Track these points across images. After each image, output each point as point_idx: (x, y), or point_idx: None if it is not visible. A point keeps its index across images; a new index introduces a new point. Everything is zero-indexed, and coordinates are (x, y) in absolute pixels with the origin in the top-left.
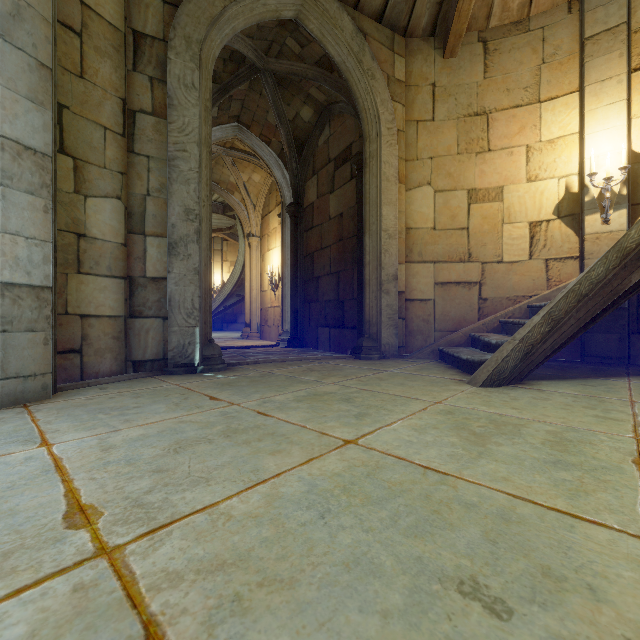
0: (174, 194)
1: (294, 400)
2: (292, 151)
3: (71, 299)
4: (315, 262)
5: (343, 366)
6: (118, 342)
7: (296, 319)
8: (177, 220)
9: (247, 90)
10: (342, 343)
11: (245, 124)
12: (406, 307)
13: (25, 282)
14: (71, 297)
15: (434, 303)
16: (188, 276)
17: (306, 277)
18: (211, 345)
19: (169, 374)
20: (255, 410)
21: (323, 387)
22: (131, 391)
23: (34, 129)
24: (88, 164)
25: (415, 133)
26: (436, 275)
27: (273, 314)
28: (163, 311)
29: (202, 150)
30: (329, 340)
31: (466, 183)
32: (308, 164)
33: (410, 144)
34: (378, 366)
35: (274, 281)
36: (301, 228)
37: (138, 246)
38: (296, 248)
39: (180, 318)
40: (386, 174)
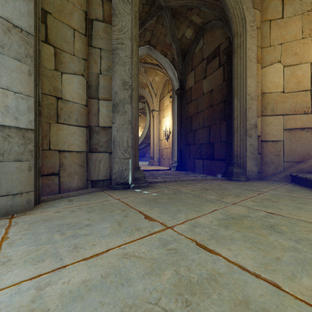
0: (116, 72)
1: (219, 225)
2: (179, 58)
3: (52, 140)
4: (193, 121)
5: (226, 186)
6: (82, 168)
7: (181, 154)
8: (118, 89)
9: (155, 23)
10: (212, 169)
11: (153, 45)
12: (262, 146)
13: (13, 125)
14: (52, 138)
15: (283, 143)
16: (124, 125)
17: (187, 130)
18: (138, 170)
19: (113, 189)
20: (192, 239)
21: (231, 208)
22: (87, 204)
23: (20, 13)
24: (63, 52)
25: (268, 28)
26: (285, 124)
27: (166, 152)
28: (109, 148)
29: (133, 43)
30: (203, 167)
31: (309, 58)
32: (188, 65)
33: (265, 36)
34: (252, 187)
35: (167, 134)
36: (184, 102)
37: (94, 106)
38: (181, 114)
39: (120, 153)
40: (249, 57)
